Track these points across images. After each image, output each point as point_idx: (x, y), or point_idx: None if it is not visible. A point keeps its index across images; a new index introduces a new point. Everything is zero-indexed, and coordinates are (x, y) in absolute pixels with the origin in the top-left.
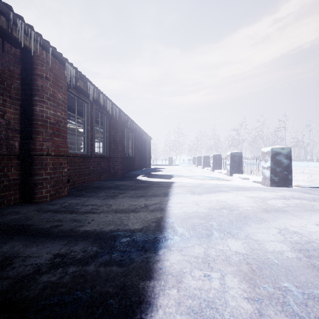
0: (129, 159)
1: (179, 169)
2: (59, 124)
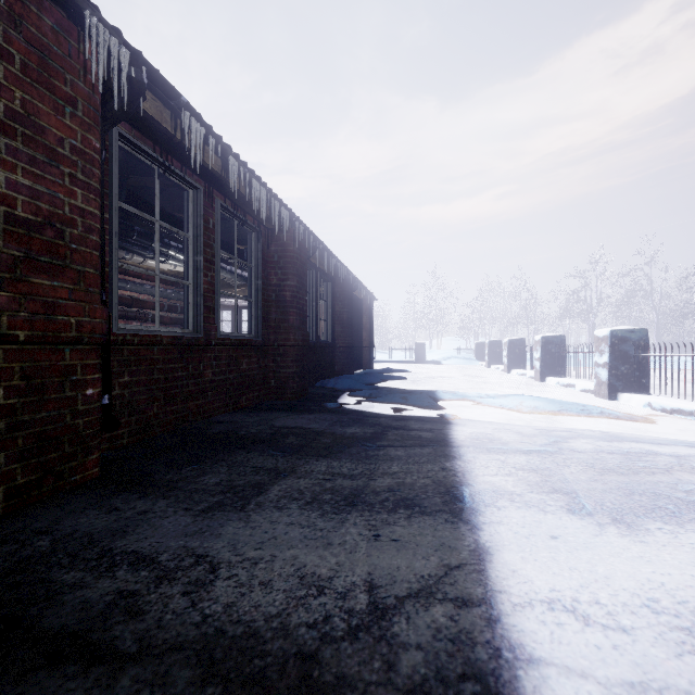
0: (321, 349)
1: (445, 373)
2: (57, 229)
